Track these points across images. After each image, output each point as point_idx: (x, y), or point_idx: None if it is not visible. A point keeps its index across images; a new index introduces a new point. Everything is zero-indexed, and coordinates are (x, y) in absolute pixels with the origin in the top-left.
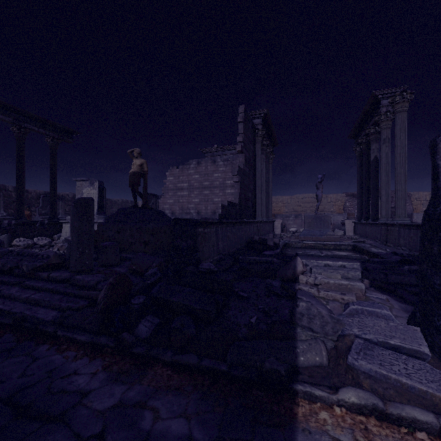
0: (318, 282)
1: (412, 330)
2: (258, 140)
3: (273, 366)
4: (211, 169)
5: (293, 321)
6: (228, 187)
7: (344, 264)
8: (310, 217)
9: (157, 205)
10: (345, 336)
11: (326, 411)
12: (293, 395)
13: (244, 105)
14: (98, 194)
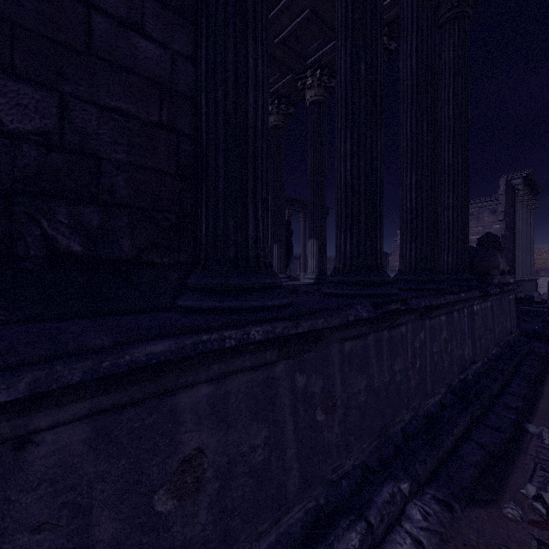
0: None
1: None
2: (517, 200)
3: None
4: None
5: None
6: (472, 242)
7: None
8: None
9: (387, 263)
10: None
11: None
12: None
13: (505, 177)
14: None
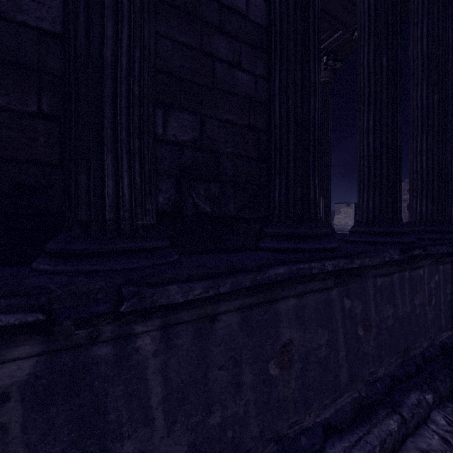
0: None
1: None
2: None
3: None
4: None
5: None
6: None
7: None
8: None
9: None
10: None
11: None
12: None
13: None
14: (354, 212)
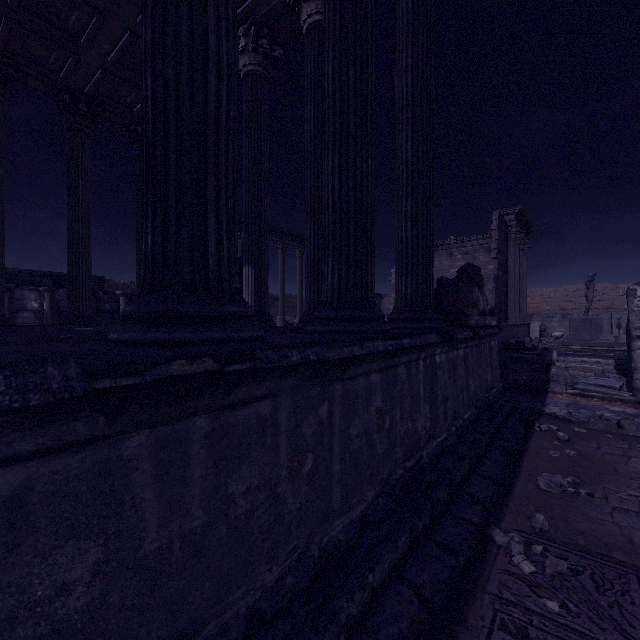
0: (568, 366)
1: (618, 382)
2: (510, 237)
3: (538, 383)
4: (447, 264)
5: (548, 378)
6: None
7: (599, 360)
8: (577, 320)
9: (381, 306)
10: (577, 383)
11: (560, 395)
12: (546, 392)
13: (497, 211)
14: None
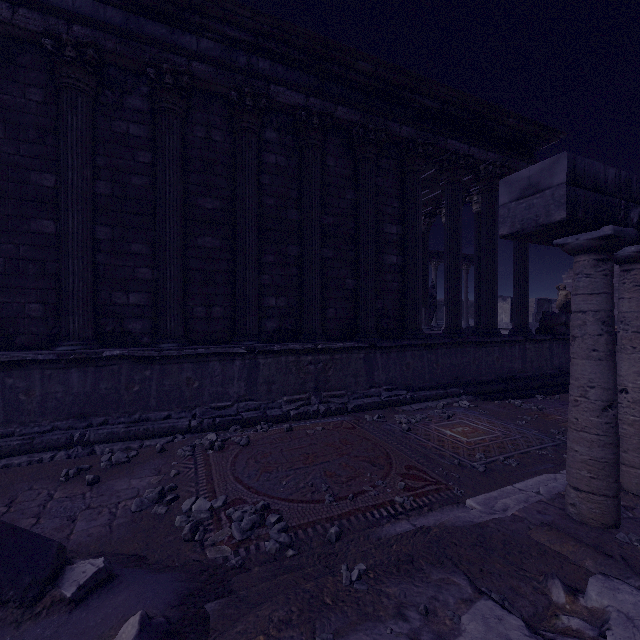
0: None
1: None
2: None
3: None
4: None
5: None
6: None
7: None
8: None
9: (550, 310)
10: None
11: None
12: None
13: None
14: (510, 308)
